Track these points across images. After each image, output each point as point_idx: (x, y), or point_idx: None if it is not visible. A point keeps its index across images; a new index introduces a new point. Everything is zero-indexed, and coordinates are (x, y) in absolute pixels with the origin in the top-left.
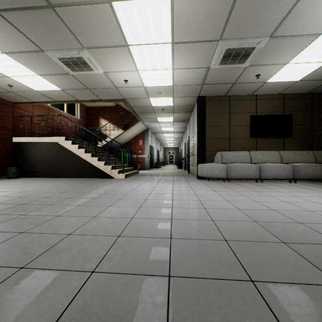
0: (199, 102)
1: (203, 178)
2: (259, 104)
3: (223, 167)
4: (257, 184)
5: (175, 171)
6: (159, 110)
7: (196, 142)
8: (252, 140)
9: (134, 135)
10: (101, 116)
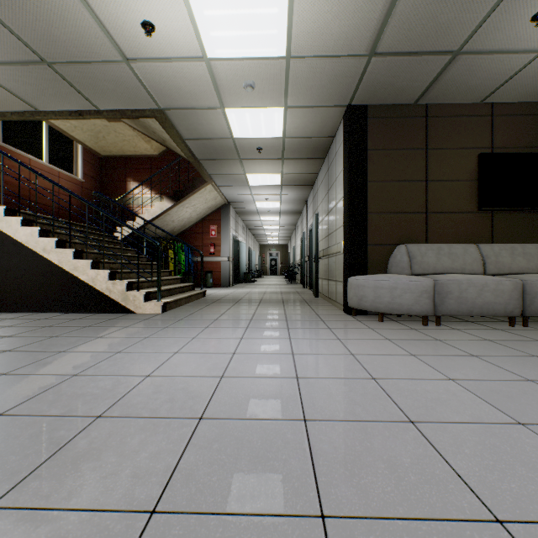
0: (352, 121)
1: (360, 313)
2: (500, 127)
3: (423, 286)
4: (534, 337)
5: (285, 290)
6: (251, 151)
7: (343, 222)
8: (483, 217)
9: (198, 216)
10: (132, 177)
